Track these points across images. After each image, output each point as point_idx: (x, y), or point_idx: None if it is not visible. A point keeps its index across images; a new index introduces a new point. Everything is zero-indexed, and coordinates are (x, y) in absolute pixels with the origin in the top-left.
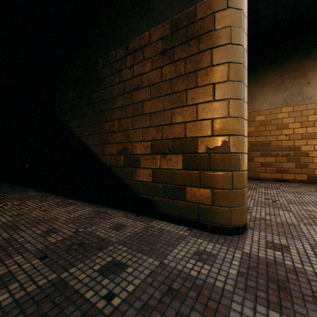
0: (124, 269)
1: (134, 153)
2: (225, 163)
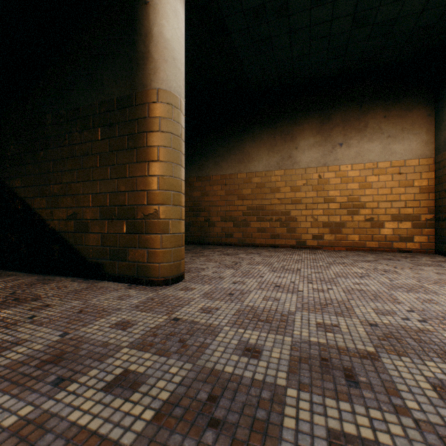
0: (51, 307)
1: (85, 218)
2: (156, 227)
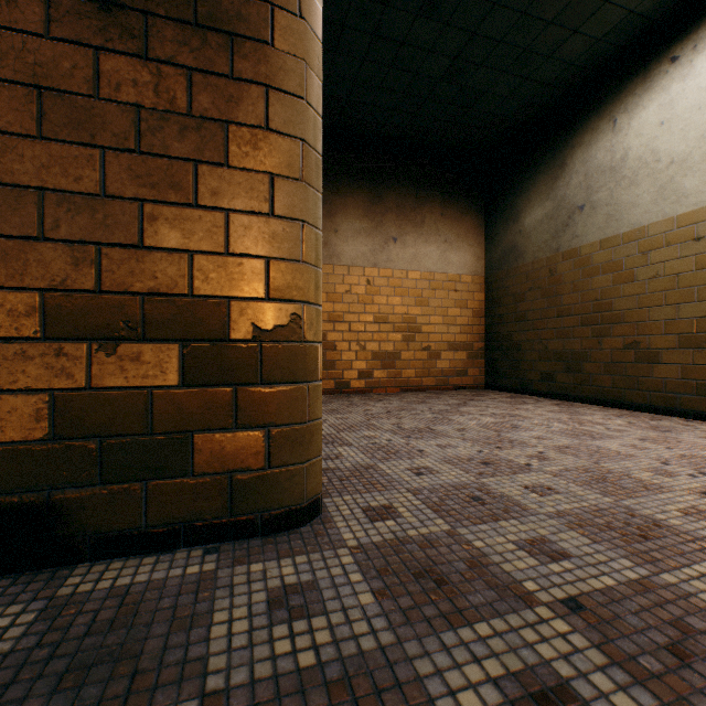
0: None
1: None
2: (297, 364)
